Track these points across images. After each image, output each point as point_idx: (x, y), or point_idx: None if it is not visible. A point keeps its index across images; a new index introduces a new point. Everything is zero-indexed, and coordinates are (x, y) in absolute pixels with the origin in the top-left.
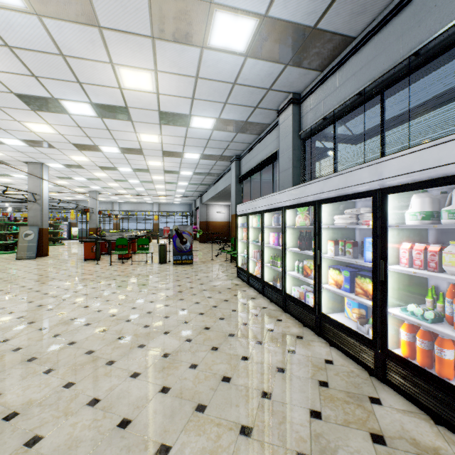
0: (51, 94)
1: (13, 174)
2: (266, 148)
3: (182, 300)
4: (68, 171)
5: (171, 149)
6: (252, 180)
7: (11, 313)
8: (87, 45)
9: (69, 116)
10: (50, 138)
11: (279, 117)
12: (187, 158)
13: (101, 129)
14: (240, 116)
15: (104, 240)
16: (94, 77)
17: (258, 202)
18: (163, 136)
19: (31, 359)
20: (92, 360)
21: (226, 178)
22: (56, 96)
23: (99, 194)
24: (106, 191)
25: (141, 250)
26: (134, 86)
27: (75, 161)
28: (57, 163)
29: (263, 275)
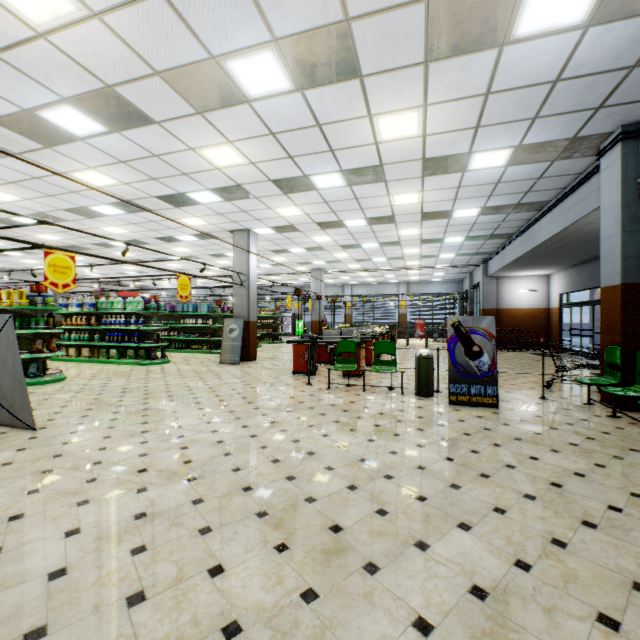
0: (205, 48)
1: (228, 253)
2: None
3: None
4: (281, 239)
5: (443, 150)
6: None
7: (67, 538)
8: None
9: (250, 110)
10: (242, 178)
11: None
12: (475, 169)
13: (306, 129)
14: None
15: (320, 342)
16: None
17: None
18: (428, 108)
19: None
20: None
21: (568, 205)
22: (214, 49)
23: (324, 273)
24: (332, 268)
25: (380, 364)
26: None
27: (285, 219)
28: (265, 226)
29: None
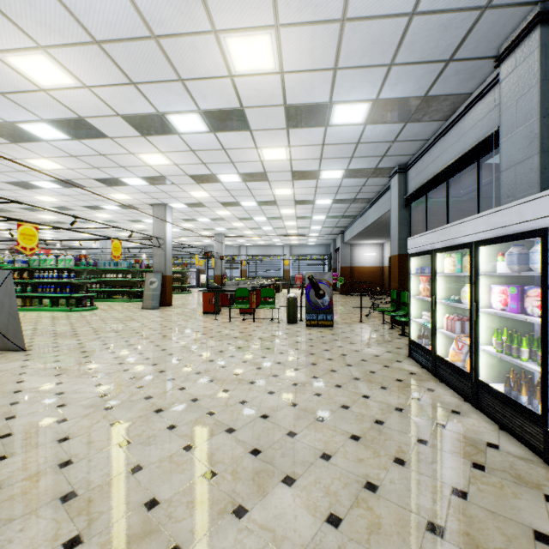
0: (155, 108)
1: (144, 219)
2: (463, 137)
3: (318, 396)
4: (191, 212)
5: (303, 168)
6: (428, 199)
7: (98, 387)
8: (180, 7)
9: (179, 138)
10: (167, 172)
11: (501, 67)
12: (324, 178)
13: (216, 150)
14: (415, 87)
15: (223, 290)
16: (197, 66)
17: (461, 226)
18: (291, 147)
19: (68, 496)
20: (145, 533)
21: (381, 203)
22: (161, 109)
23: (224, 237)
24: (231, 233)
25: (264, 304)
26: (248, 67)
27: (196, 198)
28: (179, 202)
29: (476, 368)
